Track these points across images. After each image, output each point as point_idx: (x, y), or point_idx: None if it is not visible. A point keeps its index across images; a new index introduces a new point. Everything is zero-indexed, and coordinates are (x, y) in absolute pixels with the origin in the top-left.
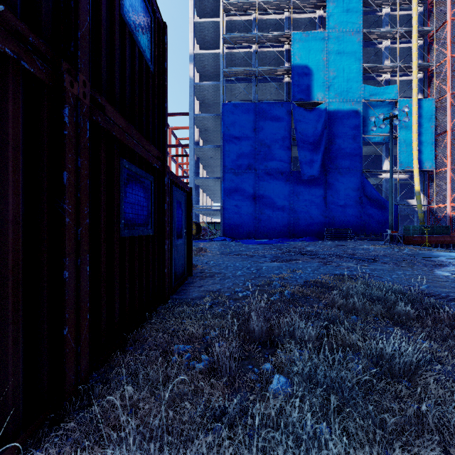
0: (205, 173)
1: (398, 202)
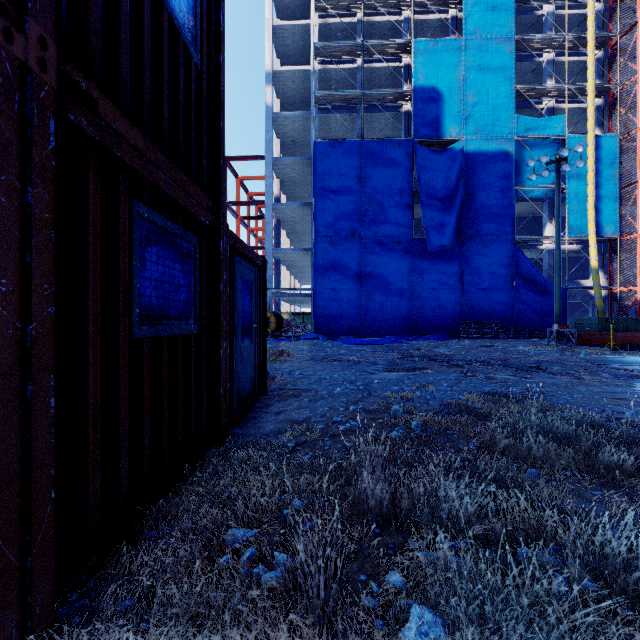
0: (288, 243)
1: (566, 283)
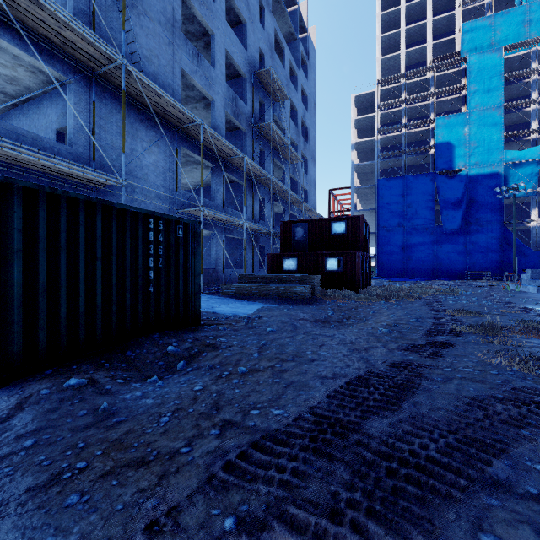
0: None
1: None
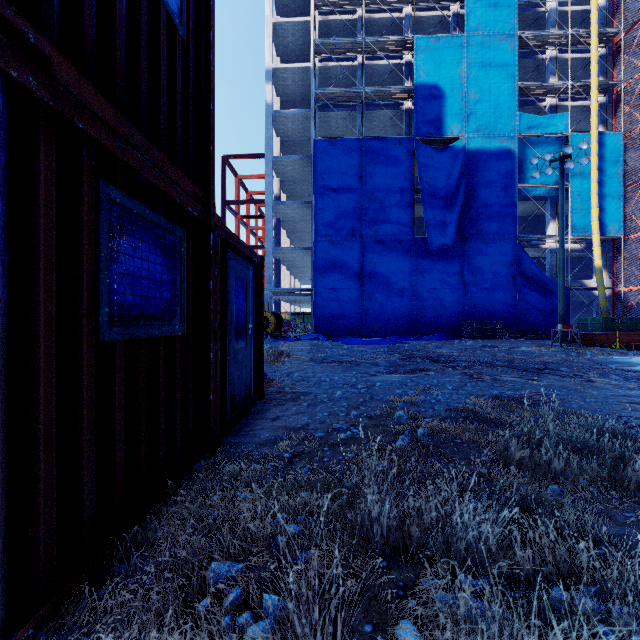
0: (288, 243)
1: (569, 283)
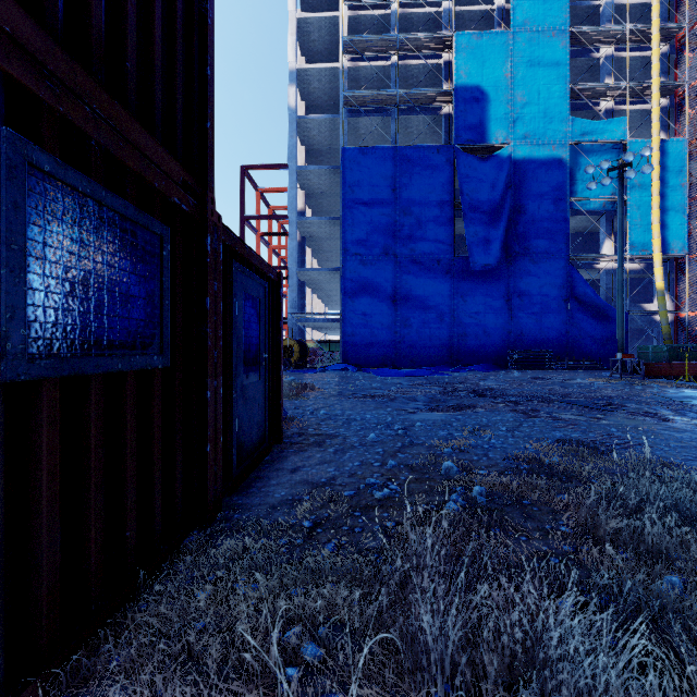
0: (314, 263)
1: (628, 307)
